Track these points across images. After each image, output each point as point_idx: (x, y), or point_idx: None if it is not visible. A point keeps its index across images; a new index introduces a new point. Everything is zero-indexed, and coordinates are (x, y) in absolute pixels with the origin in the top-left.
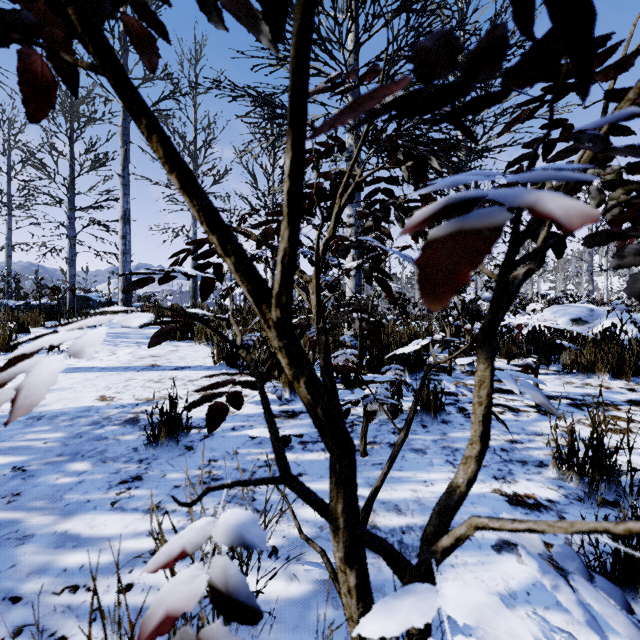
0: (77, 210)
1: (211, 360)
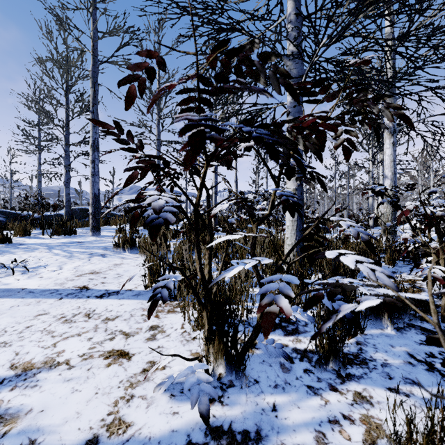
0: (70, 145)
1: (141, 284)
